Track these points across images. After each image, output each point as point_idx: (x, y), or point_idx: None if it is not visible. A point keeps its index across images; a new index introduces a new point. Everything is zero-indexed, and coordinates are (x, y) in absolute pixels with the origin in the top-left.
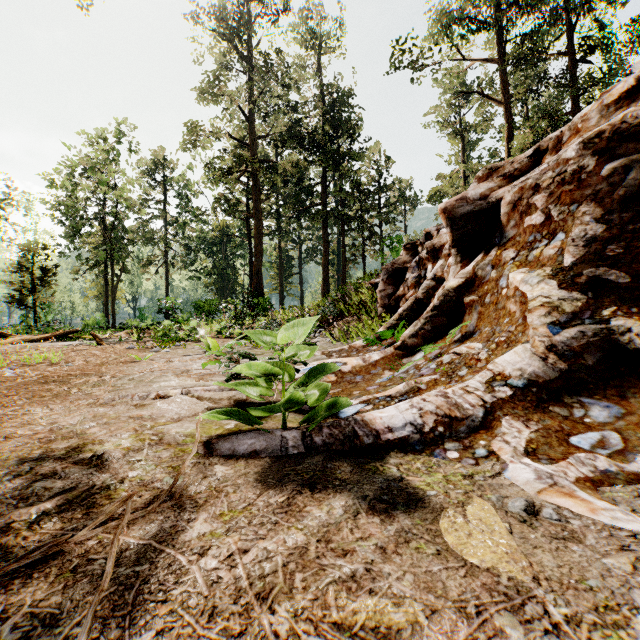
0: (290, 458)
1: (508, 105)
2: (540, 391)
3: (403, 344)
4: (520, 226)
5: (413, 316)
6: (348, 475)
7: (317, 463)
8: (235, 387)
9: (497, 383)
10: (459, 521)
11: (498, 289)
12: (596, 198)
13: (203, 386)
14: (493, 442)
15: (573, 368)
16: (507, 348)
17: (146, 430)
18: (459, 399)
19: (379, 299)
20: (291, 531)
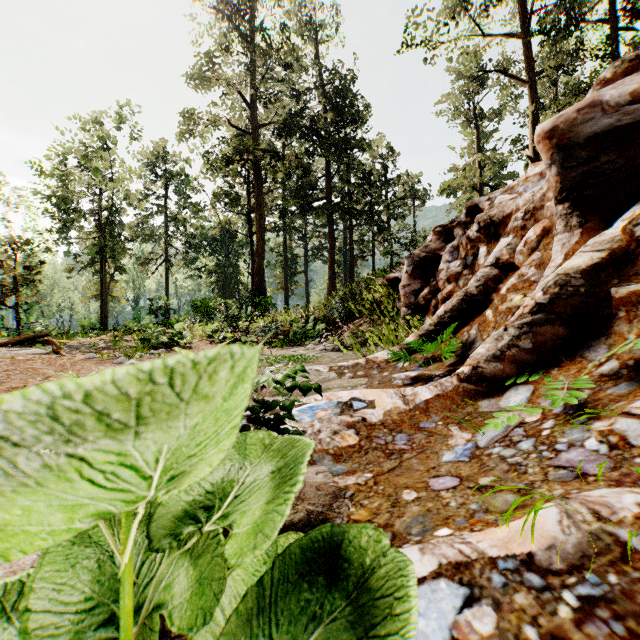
0: None
1: (534, 83)
2: None
3: (476, 372)
4: None
5: (460, 320)
6: None
7: None
8: None
9: None
10: None
11: None
12: None
13: None
14: None
15: None
16: None
17: None
18: None
19: (402, 297)
20: None
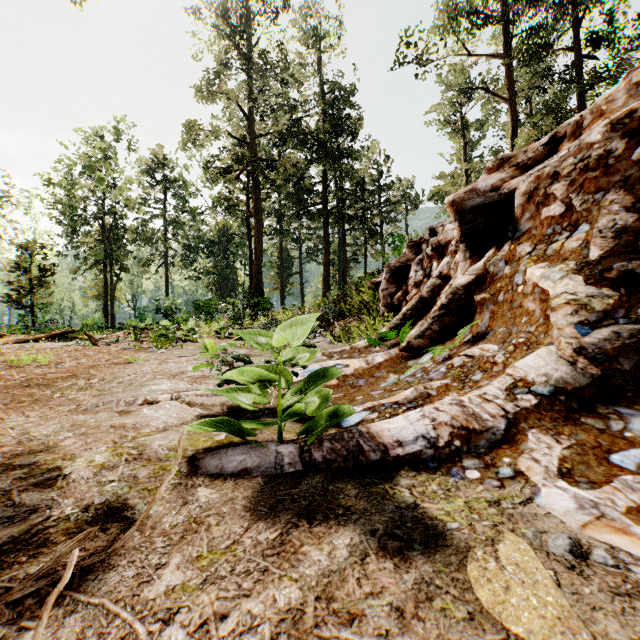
0: (285, 478)
1: (511, 102)
2: (569, 400)
3: (409, 345)
4: (536, 218)
5: (417, 316)
6: (353, 501)
7: (316, 485)
8: (225, 394)
9: (519, 390)
10: (491, 567)
11: (513, 286)
12: (625, 185)
13: (196, 390)
14: (519, 460)
15: (606, 374)
16: (527, 350)
17: (126, 442)
18: (477, 408)
19: (381, 298)
20: (283, 583)
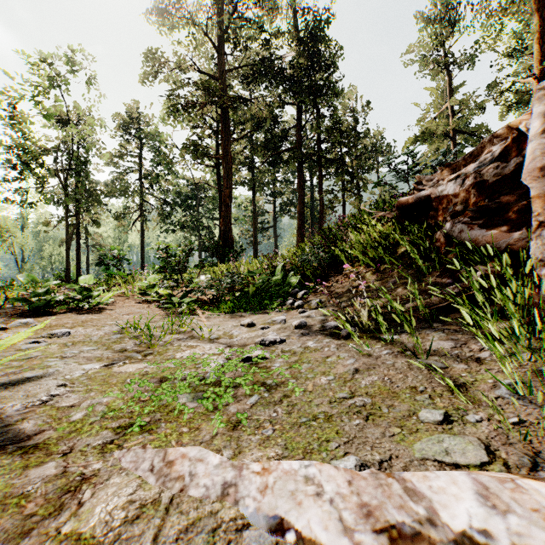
0: None
1: None
2: None
3: None
4: None
5: None
6: None
7: None
8: None
9: None
10: None
11: None
12: None
13: None
14: None
15: None
16: None
17: None
18: None
19: (540, 199)
20: None
